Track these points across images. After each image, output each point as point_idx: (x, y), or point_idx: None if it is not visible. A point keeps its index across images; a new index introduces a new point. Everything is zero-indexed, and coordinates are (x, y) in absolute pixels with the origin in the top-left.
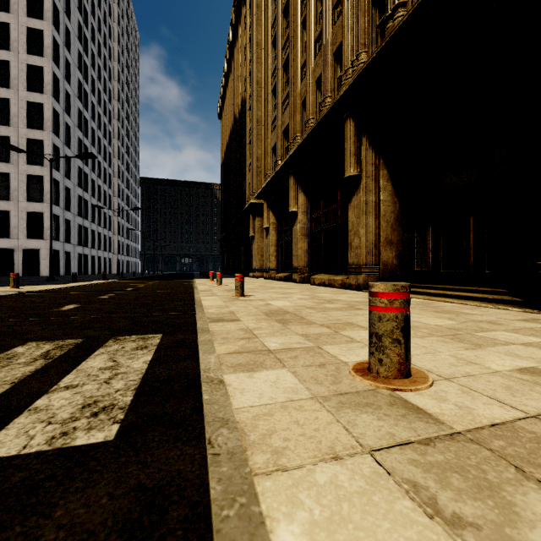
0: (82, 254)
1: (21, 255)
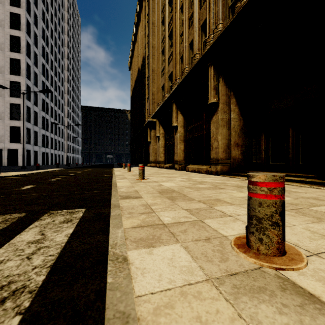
0: (45, 152)
1: (6, 153)
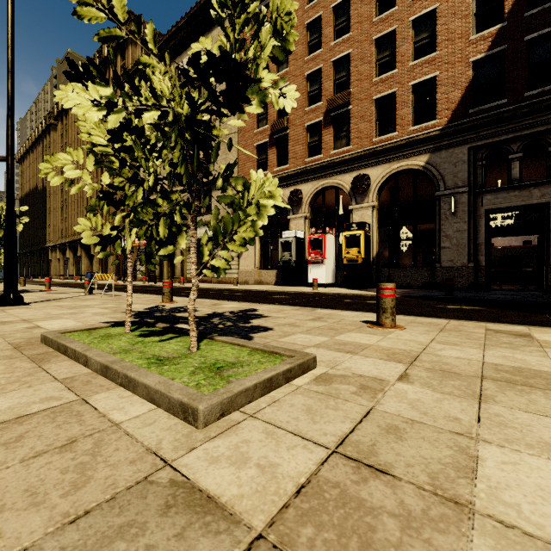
0: None
1: None
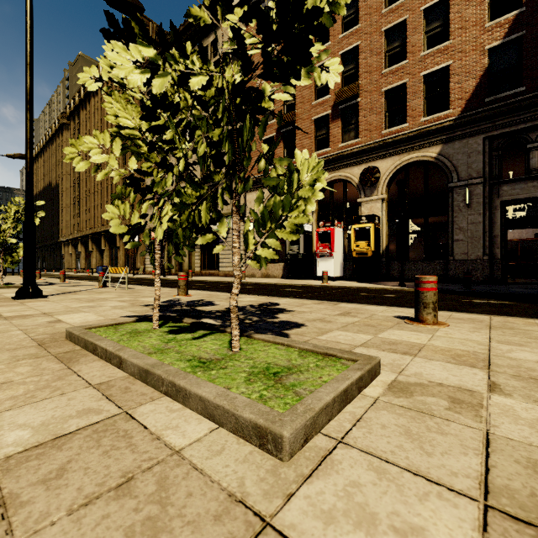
0: None
1: None
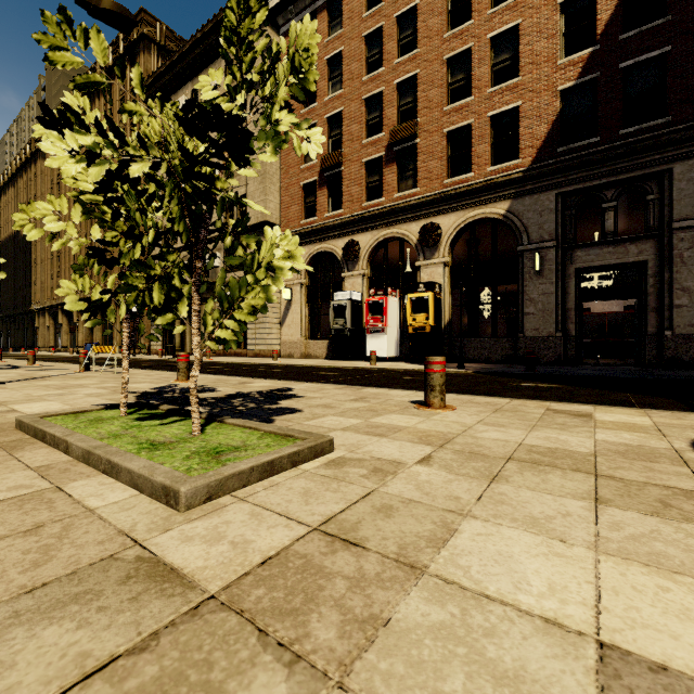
0: None
1: None
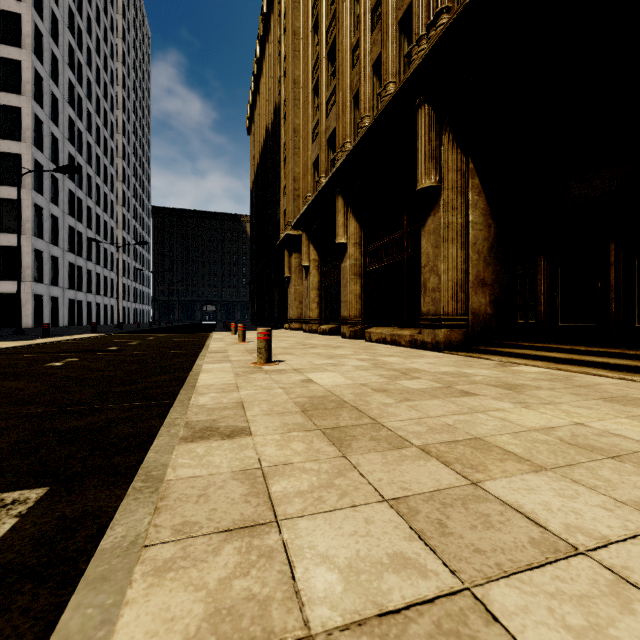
0: (74, 300)
1: None
